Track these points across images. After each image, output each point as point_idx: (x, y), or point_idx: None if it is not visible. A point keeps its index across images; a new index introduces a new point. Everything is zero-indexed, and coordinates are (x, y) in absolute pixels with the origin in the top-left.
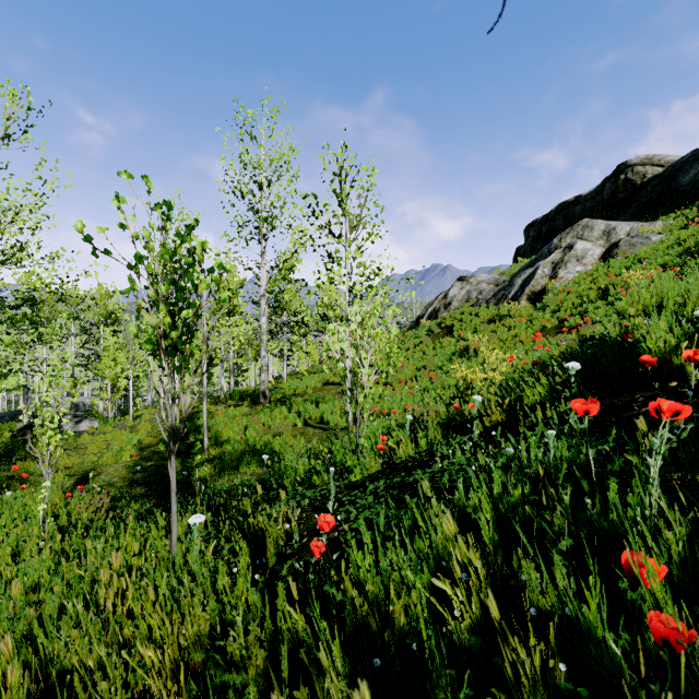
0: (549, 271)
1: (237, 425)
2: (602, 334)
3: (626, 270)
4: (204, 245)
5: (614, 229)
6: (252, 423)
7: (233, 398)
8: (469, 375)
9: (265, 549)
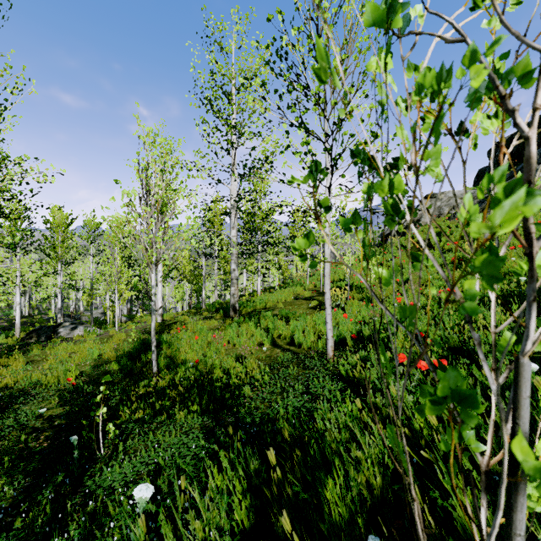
0: None
1: (201, 341)
2: None
3: None
4: None
5: None
6: (214, 341)
7: (210, 309)
8: None
9: None
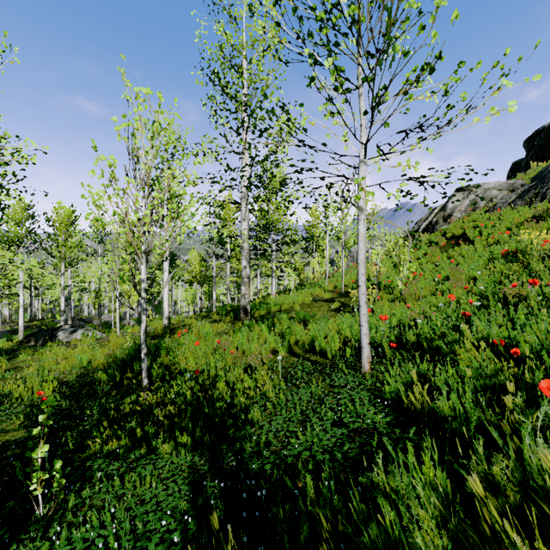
0: None
1: (205, 347)
2: None
3: None
4: None
5: None
6: (220, 347)
7: (220, 312)
8: None
9: None
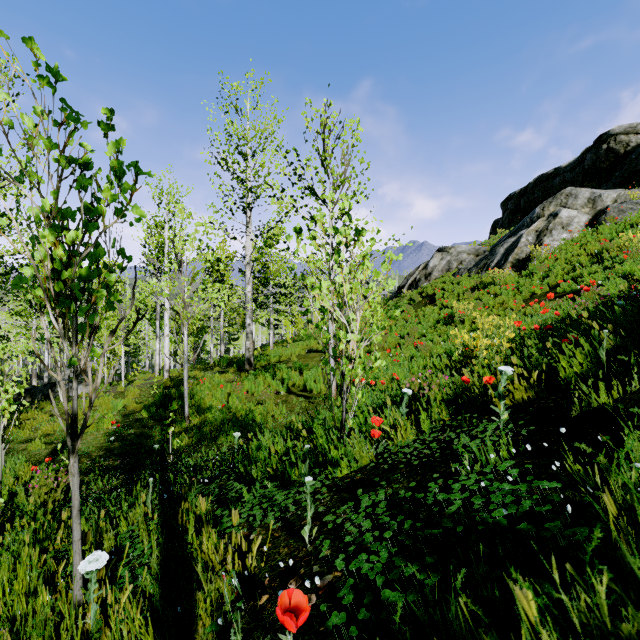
0: (534, 239)
1: (221, 392)
2: (626, 295)
3: (617, 235)
4: (120, 144)
5: (600, 197)
6: (235, 390)
7: (221, 364)
8: (468, 341)
9: (194, 628)
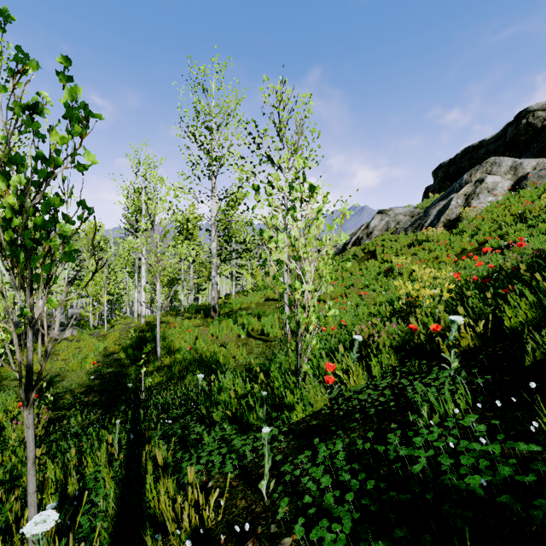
0: (462, 202)
1: (189, 335)
2: None
3: (537, 198)
4: (75, 92)
5: (520, 165)
6: (202, 334)
7: (190, 311)
8: (411, 291)
9: None
